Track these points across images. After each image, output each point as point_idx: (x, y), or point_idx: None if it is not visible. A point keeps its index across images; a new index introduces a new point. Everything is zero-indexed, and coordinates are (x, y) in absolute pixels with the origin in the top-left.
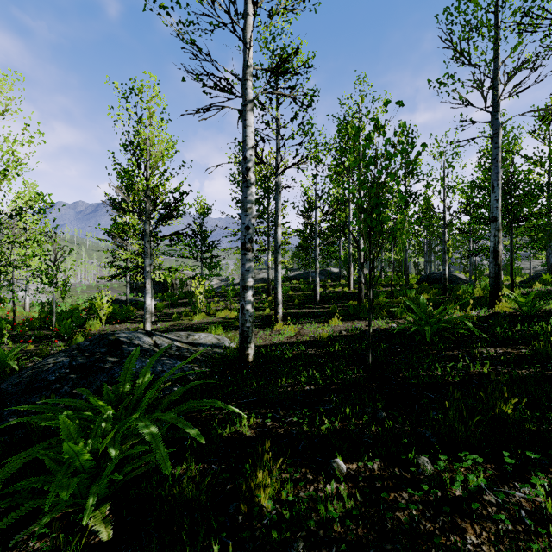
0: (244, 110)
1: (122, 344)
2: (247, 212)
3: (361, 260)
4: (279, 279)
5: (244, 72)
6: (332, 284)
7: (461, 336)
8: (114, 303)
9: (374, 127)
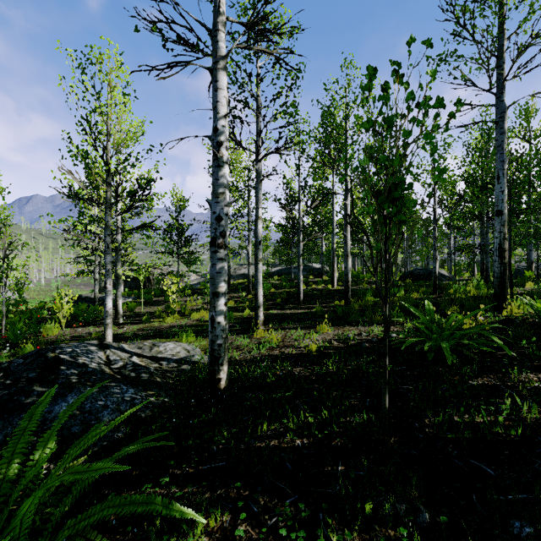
0: (214, 69)
1: (60, 365)
2: (218, 198)
3: (348, 257)
4: (259, 279)
5: (215, 21)
6: (314, 280)
7: (480, 352)
8: (83, 301)
9: (394, 73)
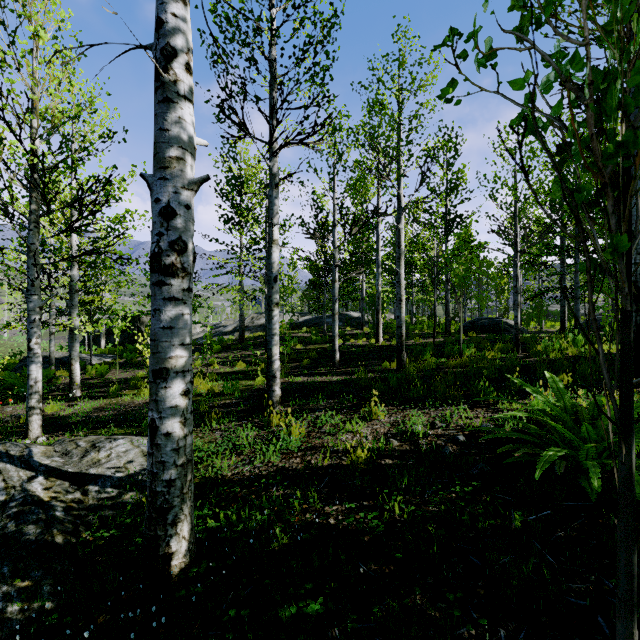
0: None
1: None
2: (166, 171)
3: (402, 303)
4: (274, 334)
5: None
6: (353, 333)
7: None
8: None
9: None
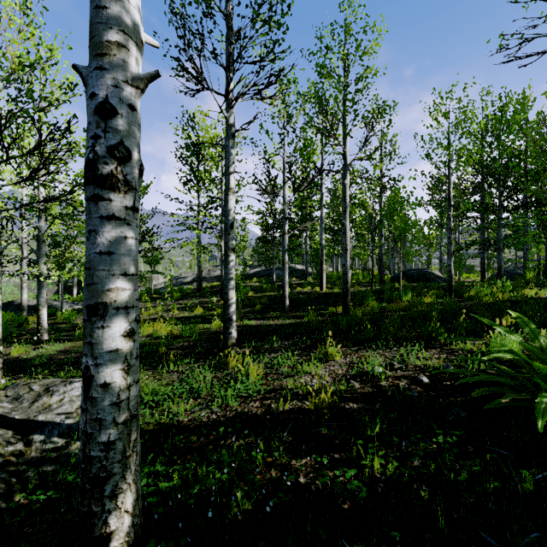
0: None
1: None
2: (103, 59)
3: (348, 252)
4: (230, 279)
5: None
6: (298, 282)
7: None
8: (14, 309)
9: None
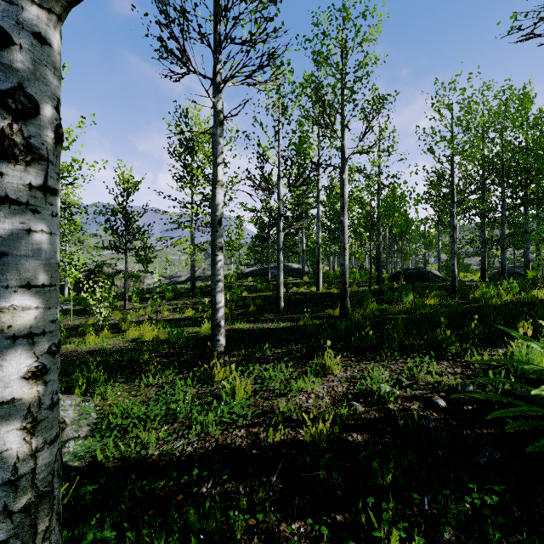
0: None
1: None
2: None
3: (346, 251)
4: (218, 280)
5: None
6: (294, 282)
7: None
8: None
9: None
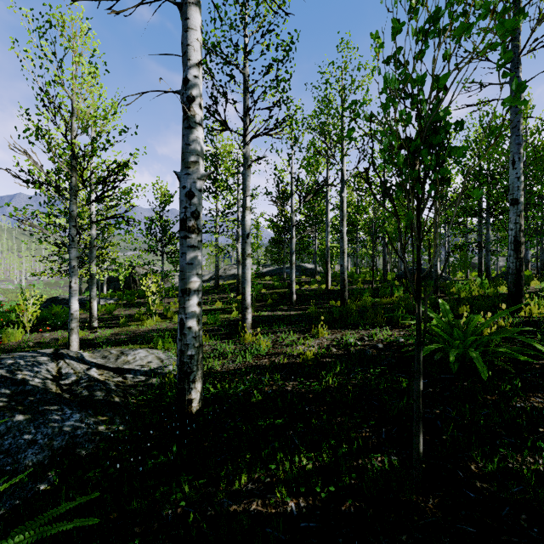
0: (184, 3)
1: None
2: (189, 169)
3: (345, 254)
4: (247, 277)
5: None
6: (307, 280)
7: (511, 362)
8: (59, 303)
9: None
